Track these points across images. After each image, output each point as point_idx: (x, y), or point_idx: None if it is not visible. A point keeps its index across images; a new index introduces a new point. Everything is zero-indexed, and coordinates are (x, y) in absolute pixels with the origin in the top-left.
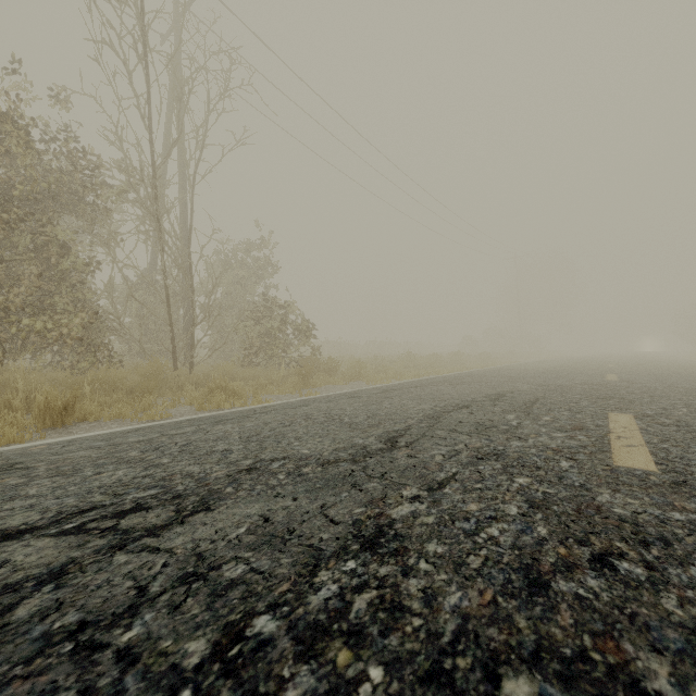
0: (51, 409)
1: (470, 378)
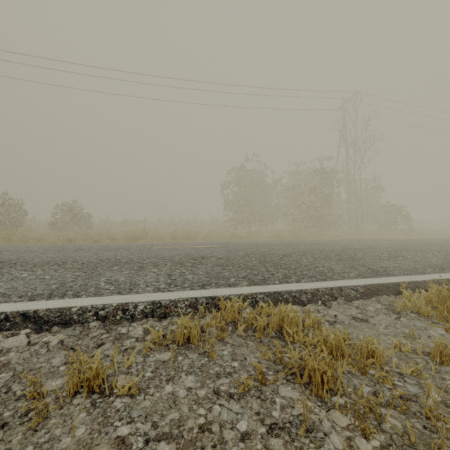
0: (352, 236)
1: None
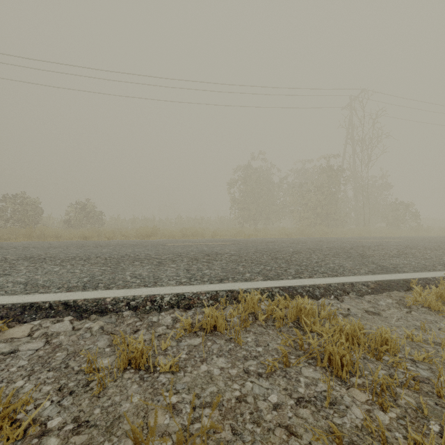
0: (360, 234)
1: None
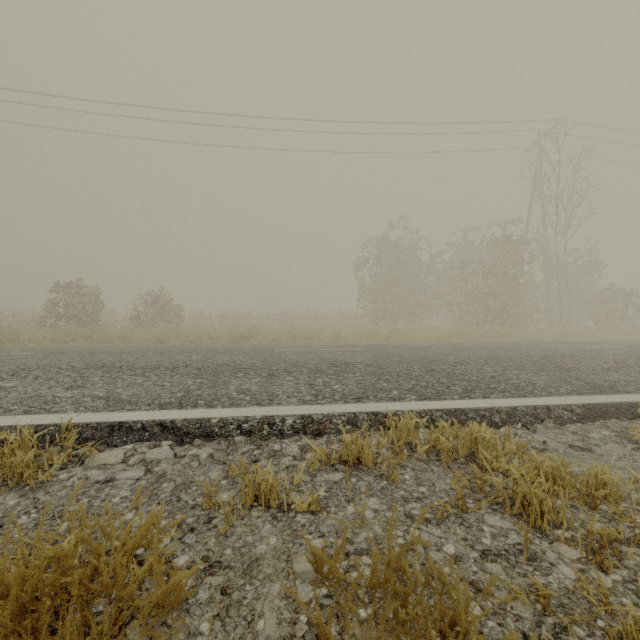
0: (553, 337)
1: None
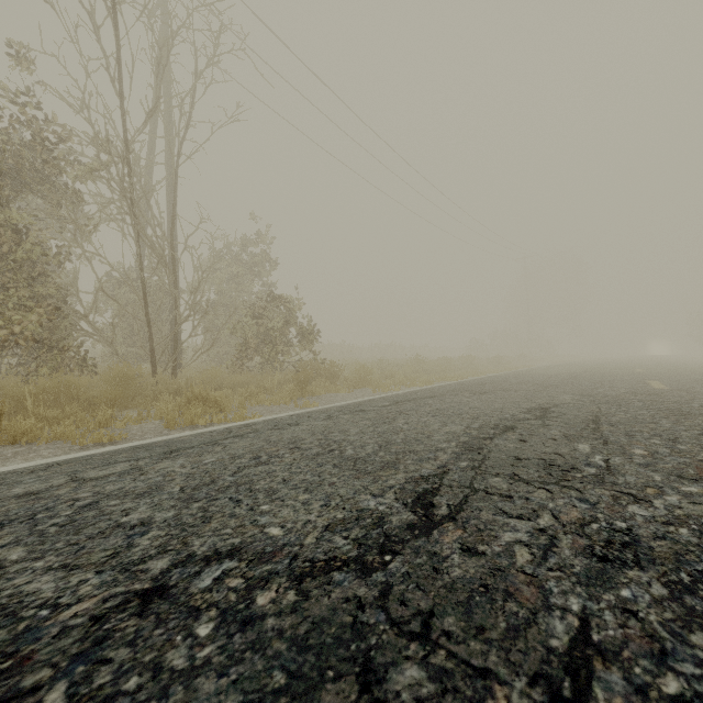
0: None
1: (492, 386)
